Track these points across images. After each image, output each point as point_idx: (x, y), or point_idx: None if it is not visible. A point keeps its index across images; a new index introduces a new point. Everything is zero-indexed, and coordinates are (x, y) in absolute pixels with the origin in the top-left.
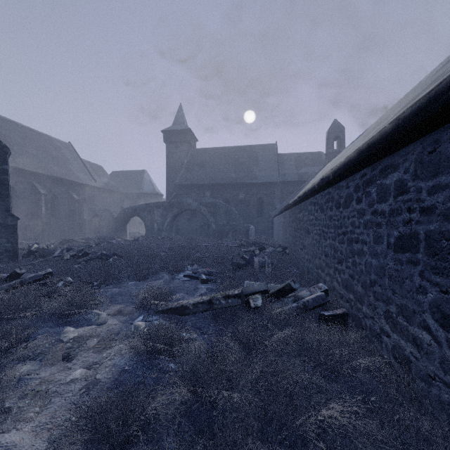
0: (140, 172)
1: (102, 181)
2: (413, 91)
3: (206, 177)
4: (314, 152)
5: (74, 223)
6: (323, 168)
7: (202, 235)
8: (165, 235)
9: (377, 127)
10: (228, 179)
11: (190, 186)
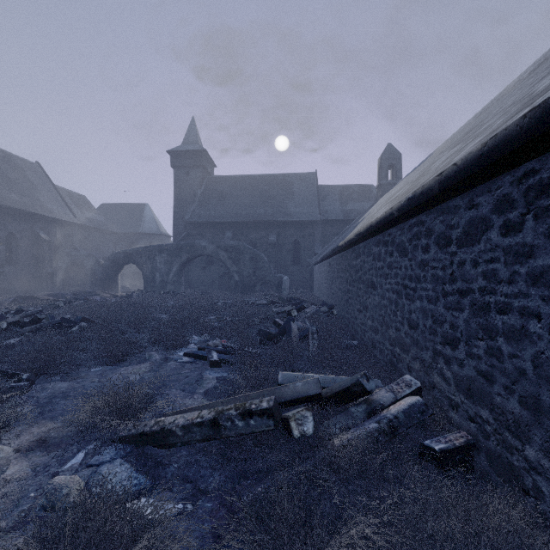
0: (140, 206)
1: (85, 215)
2: (496, 100)
3: (226, 213)
4: (363, 185)
5: (42, 272)
6: (374, 204)
7: (221, 288)
8: (171, 289)
9: (483, 124)
10: (255, 216)
11: (206, 224)
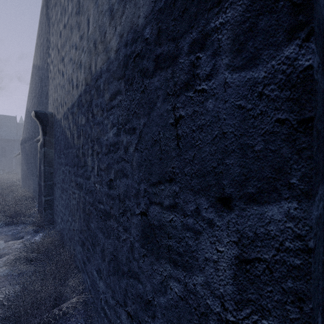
0: None
1: None
2: None
3: None
4: None
5: None
6: None
7: None
8: None
9: None
10: None
11: None
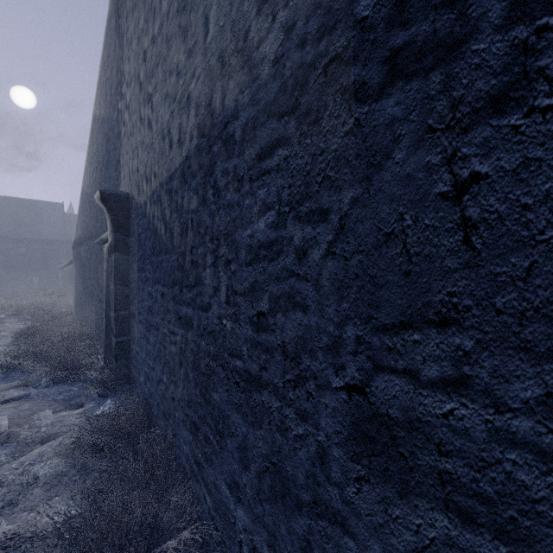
0: None
1: None
2: None
3: None
4: None
5: None
6: None
7: None
8: None
9: None
10: (4, 232)
11: None
